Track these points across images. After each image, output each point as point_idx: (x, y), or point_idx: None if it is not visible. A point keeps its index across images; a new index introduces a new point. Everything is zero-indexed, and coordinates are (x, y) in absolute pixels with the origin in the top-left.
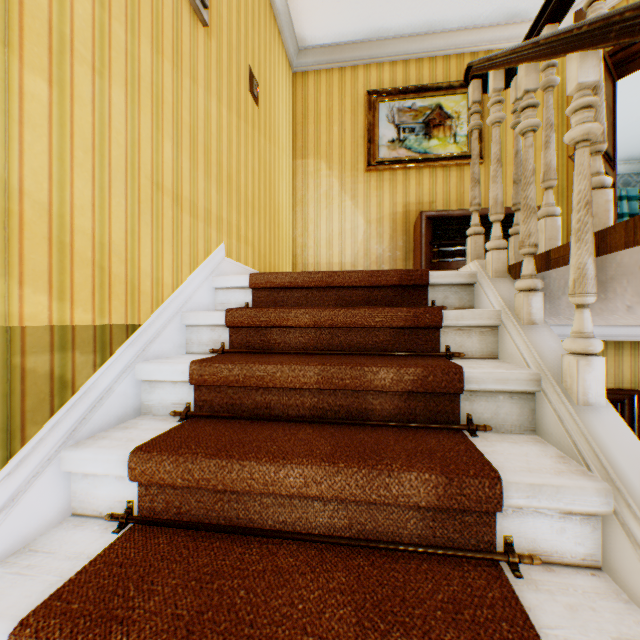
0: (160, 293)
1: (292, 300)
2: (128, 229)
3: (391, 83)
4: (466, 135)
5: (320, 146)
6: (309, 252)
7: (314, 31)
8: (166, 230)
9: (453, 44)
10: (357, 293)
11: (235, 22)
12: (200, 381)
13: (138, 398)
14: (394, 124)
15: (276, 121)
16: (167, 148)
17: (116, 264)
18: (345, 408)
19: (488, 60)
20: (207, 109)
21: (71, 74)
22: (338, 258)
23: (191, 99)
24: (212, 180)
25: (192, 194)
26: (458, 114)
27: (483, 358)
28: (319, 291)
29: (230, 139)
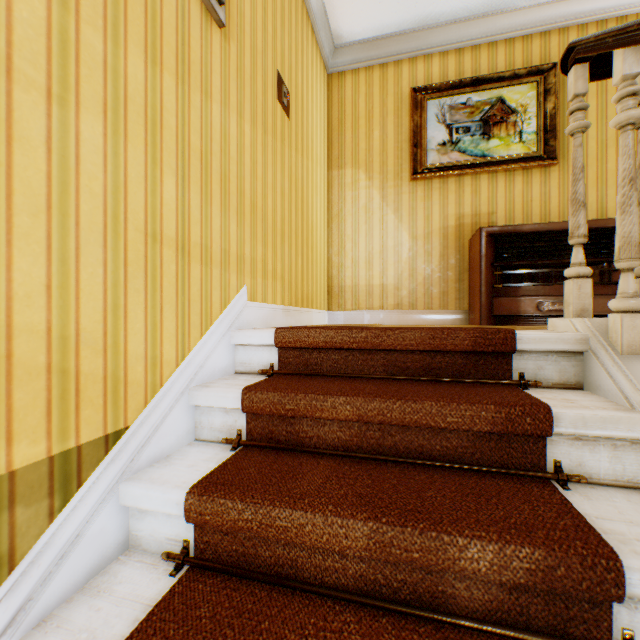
0: (158, 375)
1: (327, 363)
2: (108, 305)
3: (441, 77)
4: (535, 132)
5: (358, 154)
6: (346, 273)
7: (352, 25)
8: (167, 291)
9: (518, 24)
10: (413, 357)
11: (260, 20)
12: (199, 521)
13: (123, 528)
14: (445, 124)
15: (309, 130)
16: (168, 185)
17: (88, 358)
18: (410, 586)
19: (618, 33)
20: (224, 128)
21: (7, 105)
22: (379, 279)
23: (202, 118)
24: (231, 213)
25: (204, 236)
26: (524, 107)
27: (617, 485)
28: (362, 353)
29: (254, 160)
